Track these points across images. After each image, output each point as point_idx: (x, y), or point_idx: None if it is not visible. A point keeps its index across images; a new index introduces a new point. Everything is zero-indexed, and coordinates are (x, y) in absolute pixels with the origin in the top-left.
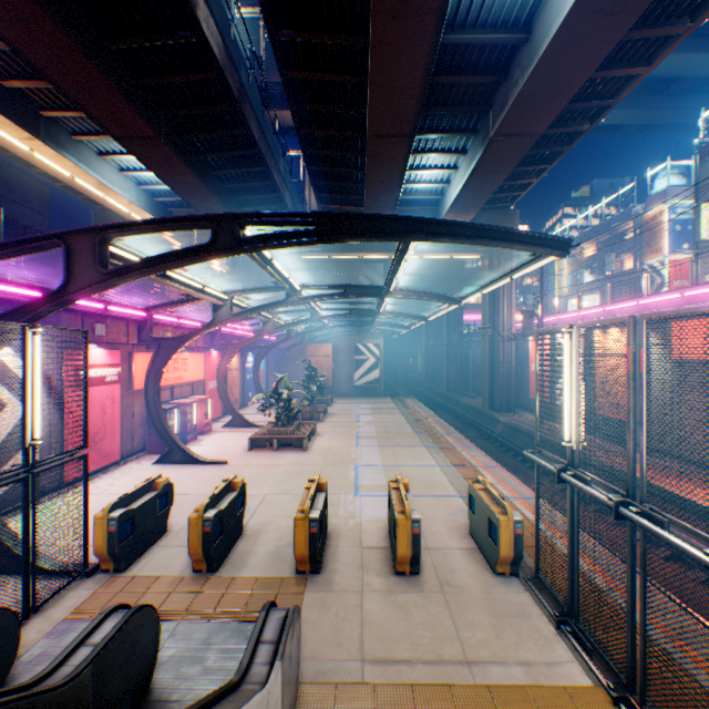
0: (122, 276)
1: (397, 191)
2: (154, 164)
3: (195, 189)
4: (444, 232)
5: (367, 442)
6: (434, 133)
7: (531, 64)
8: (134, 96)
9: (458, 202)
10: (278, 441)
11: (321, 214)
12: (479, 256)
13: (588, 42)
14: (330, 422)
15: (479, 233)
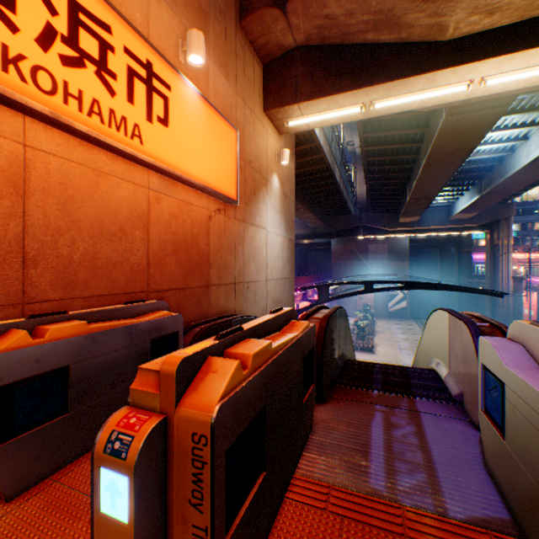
0: (334, 298)
1: (422, 211)
2: (297, 214)
3: (310, 218)
4: (449, 288)
5: (405, 352)
6: (446, 188)
7: (501, 177)
8: (301, 199)
9: (463, 210)
10: (358, 347)
11: (402, 281)
12: (482, 232)
13: (533, 173)
14: (379, 337)
15: (463, 289)
